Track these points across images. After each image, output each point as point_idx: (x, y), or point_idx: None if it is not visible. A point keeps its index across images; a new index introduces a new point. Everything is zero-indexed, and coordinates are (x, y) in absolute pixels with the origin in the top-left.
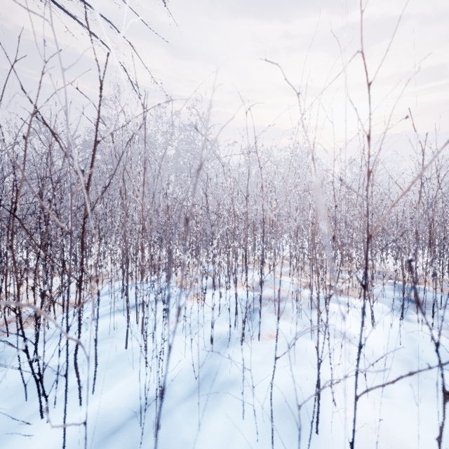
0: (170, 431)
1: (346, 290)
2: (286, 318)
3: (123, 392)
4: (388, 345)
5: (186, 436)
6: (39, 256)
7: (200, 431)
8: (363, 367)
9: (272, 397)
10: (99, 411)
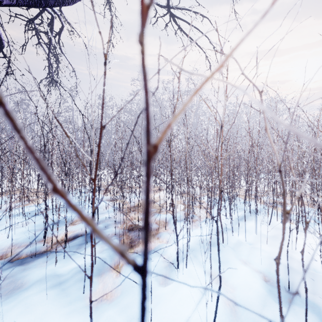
0: None
1: None
2: None
3: None
4: None
5: None
6: None
7: None
8: None
9: None
10: None
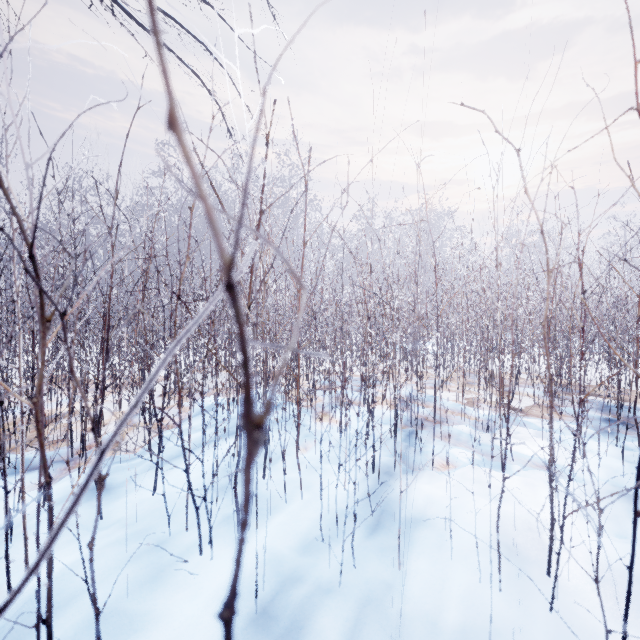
0: (366, 570)
1: (526, 408)
2: (457, 444)
3: (285, 528)
4: (607, 477)
5: (385, 576)
6: (207, 353)
7: (400, 572)
8: (583, 503)
9: (478, 534)
10: (266, 548)
